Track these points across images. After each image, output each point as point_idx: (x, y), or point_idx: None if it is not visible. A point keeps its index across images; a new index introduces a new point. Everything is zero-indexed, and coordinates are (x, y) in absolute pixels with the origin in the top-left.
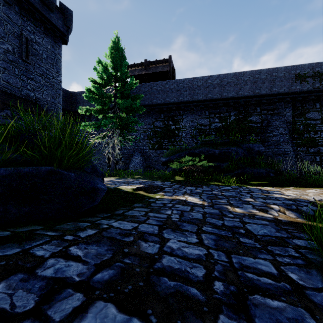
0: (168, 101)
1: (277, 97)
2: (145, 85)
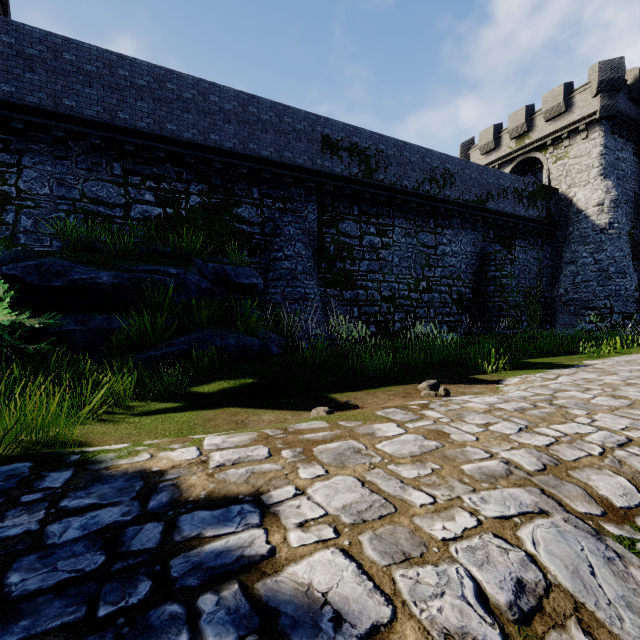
0: None
1: (292, 173)
2: None
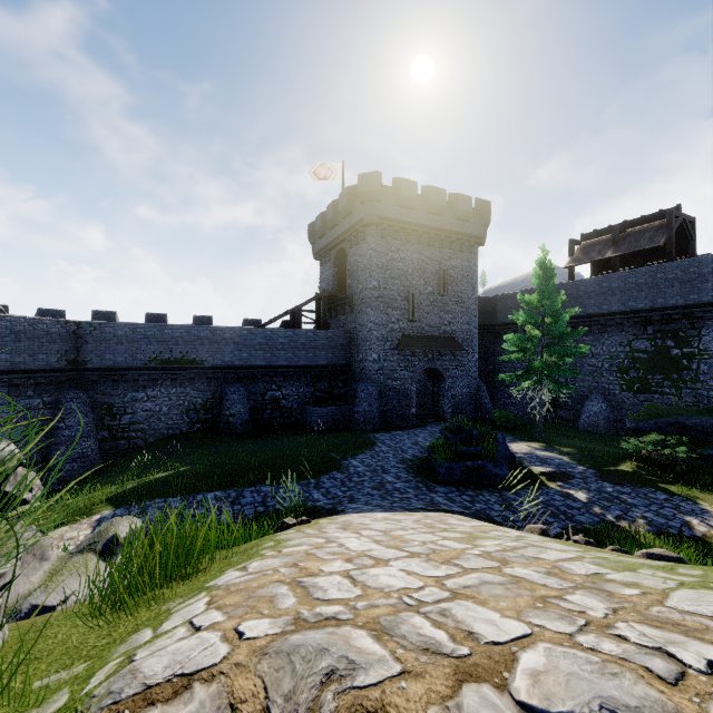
0: (662, 304)
1: None
2: (610, 276)
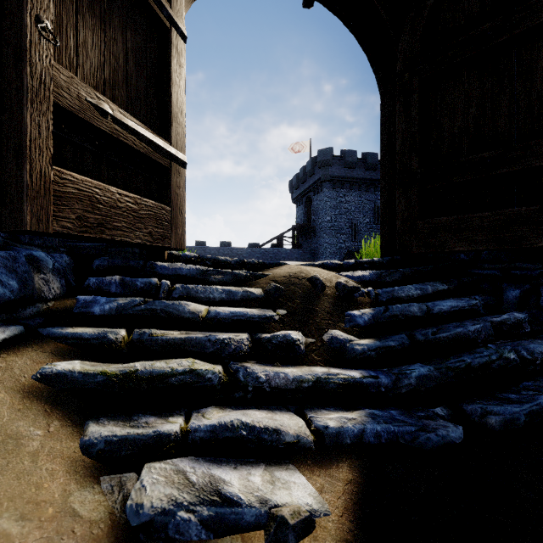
0: None
1: None
2: None
